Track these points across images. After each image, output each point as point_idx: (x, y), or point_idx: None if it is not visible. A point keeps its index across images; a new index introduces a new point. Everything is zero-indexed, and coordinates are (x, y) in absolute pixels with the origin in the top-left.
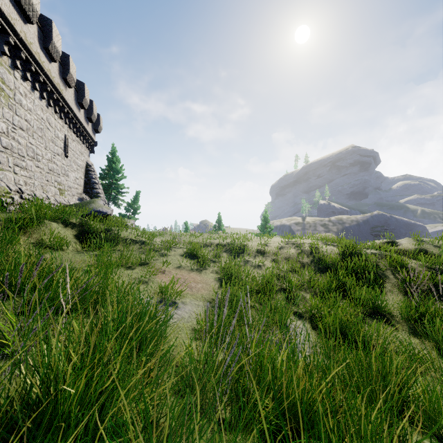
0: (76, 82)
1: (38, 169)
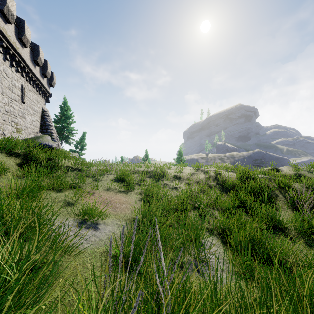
0: (32, 44)
1: None
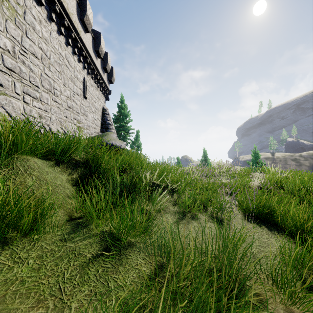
0: (93, 32)
1: (55, 104)
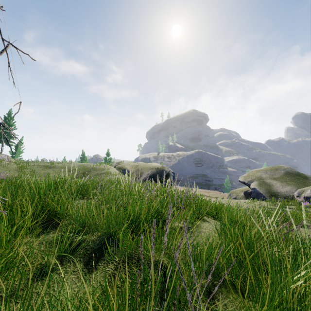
0: None
1: None
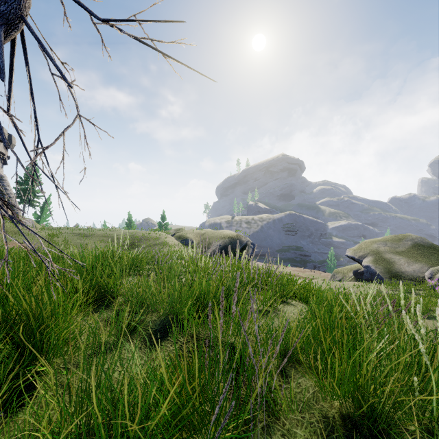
0: None
1: None
